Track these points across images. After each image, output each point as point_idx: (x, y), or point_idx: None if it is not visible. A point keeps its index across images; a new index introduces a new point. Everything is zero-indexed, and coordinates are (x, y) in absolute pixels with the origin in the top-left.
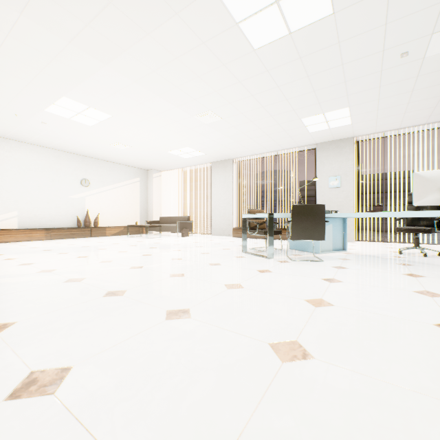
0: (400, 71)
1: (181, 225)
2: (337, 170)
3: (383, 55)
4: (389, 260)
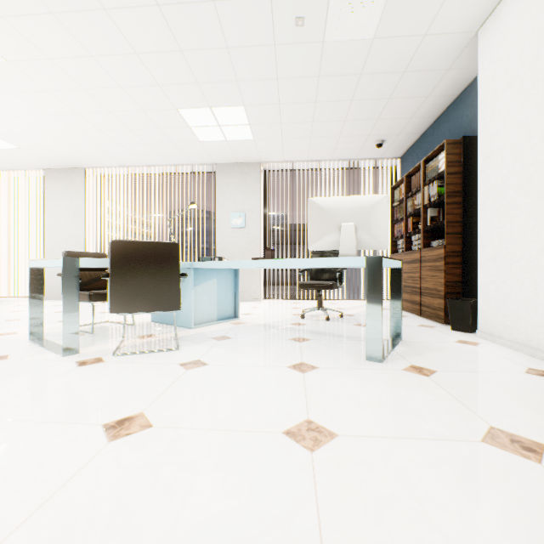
0: (299, 56)
1: None
2: (241, 205)
3: (272, 8)
4: (284, 333)
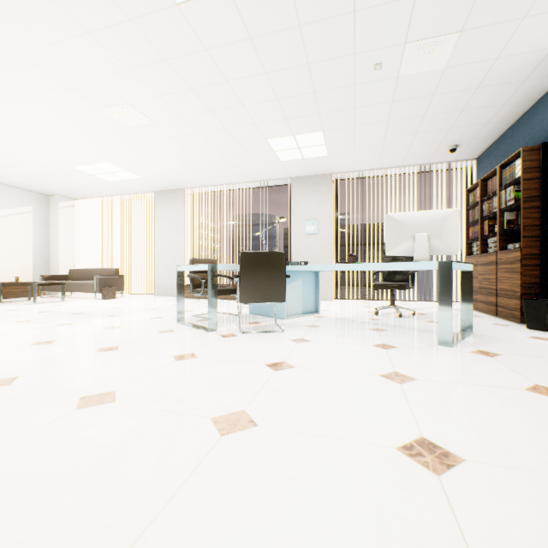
0: (375, 90)
1: (101, 282)
2: (314, 213)
3: (355, 61)
4: (363, 325)
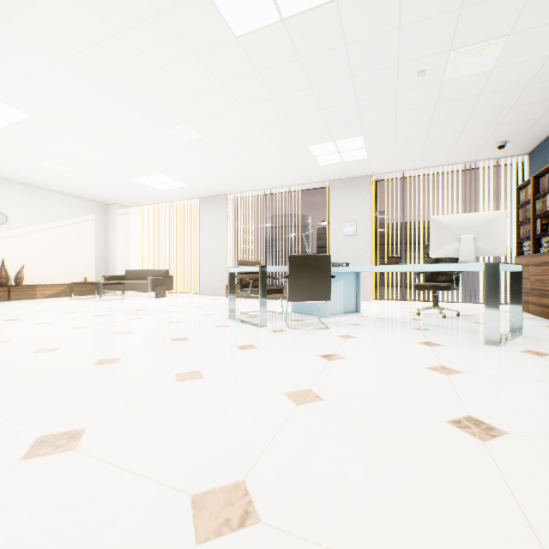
0: (417, 95)
1: (154, 282)
2: (352, 214)
3: (398, 70)
4: (405, 324)
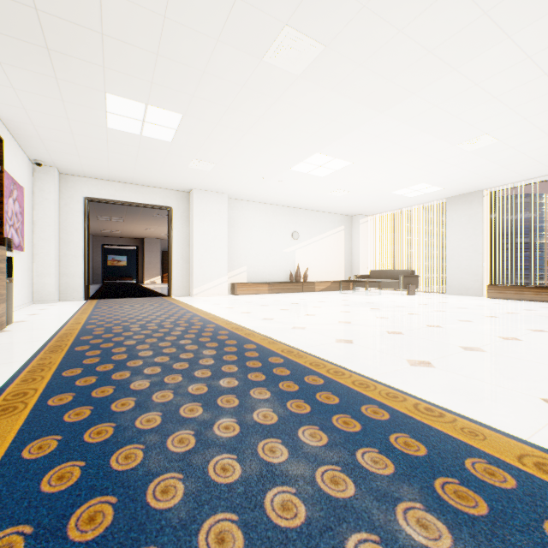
0: None
1: (405, 281)
2: None
3: None
4: None
